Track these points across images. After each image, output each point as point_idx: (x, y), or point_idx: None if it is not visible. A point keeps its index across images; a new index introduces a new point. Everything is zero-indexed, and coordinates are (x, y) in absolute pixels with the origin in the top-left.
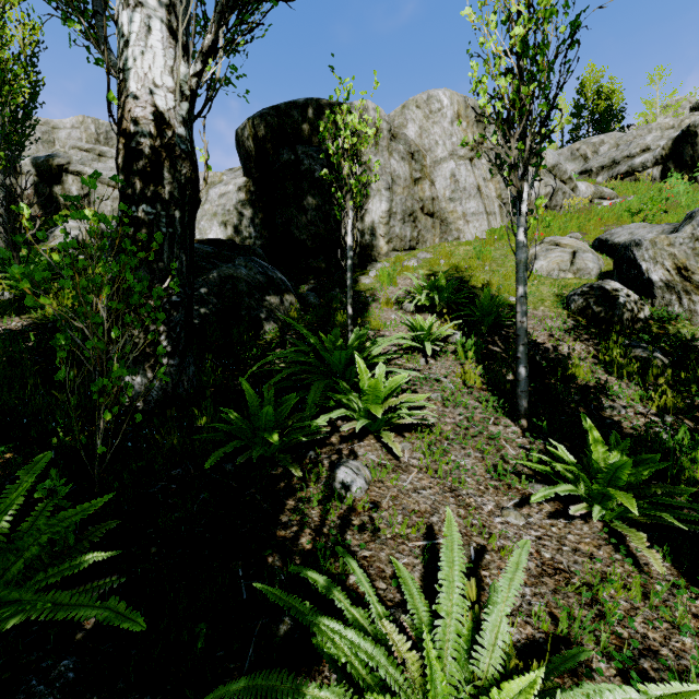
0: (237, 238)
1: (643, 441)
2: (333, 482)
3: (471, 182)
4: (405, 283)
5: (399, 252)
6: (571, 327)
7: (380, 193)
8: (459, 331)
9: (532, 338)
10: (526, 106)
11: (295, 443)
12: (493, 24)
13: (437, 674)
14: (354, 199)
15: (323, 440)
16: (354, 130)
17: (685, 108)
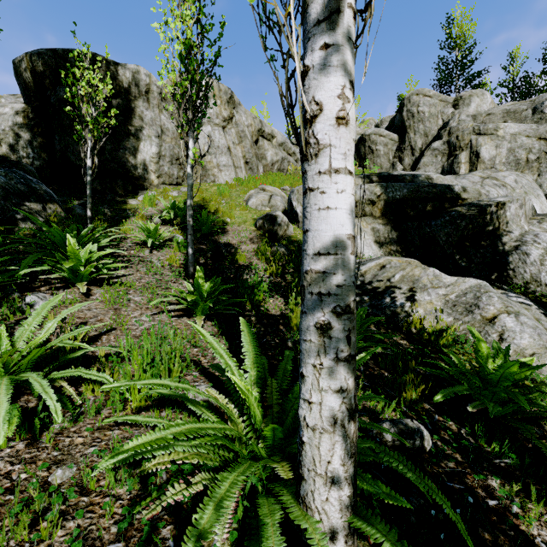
0: (13, 156)
1: (241, 284)
2: (22, 304)
3: (223, 143)
4: (163, 206)
5: (168, 186)
6: (253, 236)
7: (151, 139)
8: (184, 236)
9: (228, 241)
10: (187, 93)
11: (5, 290)
12: (162, 39)
13: (3, 341)
14: (92, 133)
15: (34, 289)
16: (89, 83)
17: (372, 125)
